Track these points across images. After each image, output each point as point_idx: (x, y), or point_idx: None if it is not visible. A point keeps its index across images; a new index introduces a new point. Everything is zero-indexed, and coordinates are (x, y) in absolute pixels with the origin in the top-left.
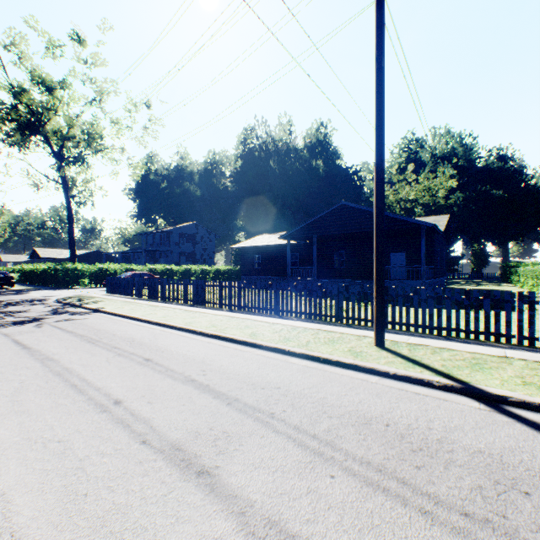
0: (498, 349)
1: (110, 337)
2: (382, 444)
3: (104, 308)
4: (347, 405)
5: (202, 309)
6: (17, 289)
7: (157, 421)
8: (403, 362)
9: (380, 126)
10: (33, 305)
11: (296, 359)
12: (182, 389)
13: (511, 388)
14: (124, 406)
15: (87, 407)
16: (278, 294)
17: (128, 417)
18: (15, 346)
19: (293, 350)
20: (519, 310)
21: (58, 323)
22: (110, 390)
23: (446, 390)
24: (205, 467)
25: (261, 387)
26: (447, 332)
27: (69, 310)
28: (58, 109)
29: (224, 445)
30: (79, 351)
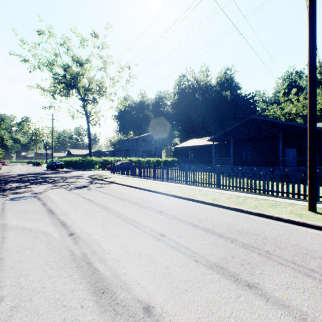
0: None
1: (129, 197)
2: None
3: (115, 181)
4: (319, 250)
5: (169, 183)
6: (65, 170)
7: (194, 249)
8: None
9: (313, 60)
10: (78, 178)
11: (254, 216)
12: (194, 230)
13: None
14: (167, 237)
15: (147, 236)
16: (220, 175)
17: (175, 244)
18: (85, 200)
19: (250, 210)
20: None
21: (97, 188)
22: (152, 227)
23: None
24: (249, 282)
25: (245, 233)
26: None
27: (98, 182)
28: (84, 74)
29: (251, 269)
30: (119, 204)
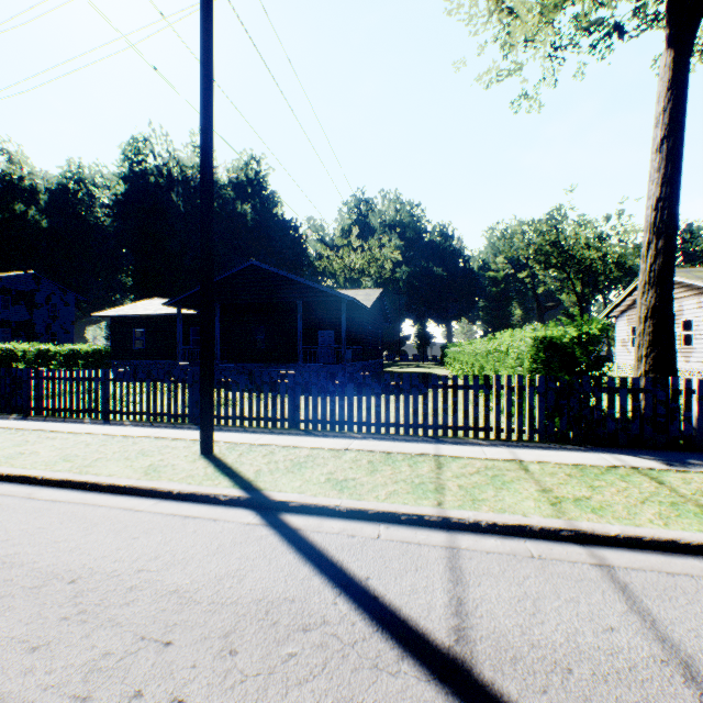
0: (348, 441)
1: None
2: (19, 620)
3: None
4: (40, 559)
5: None
6: None
7: None
8: (211, 473)
9: (206, 155)
10: None
11: (49, 490)
12: None
13: (305, 489)
14: None
15: None
16: (109, 388)
17: None
18: None
19: (50, 477)
20: (378, 394)
21: None
22: None
23: (234, 504)
24: None
25: None
26: (315, 424)
27: None
28: None
29: None
30: None
